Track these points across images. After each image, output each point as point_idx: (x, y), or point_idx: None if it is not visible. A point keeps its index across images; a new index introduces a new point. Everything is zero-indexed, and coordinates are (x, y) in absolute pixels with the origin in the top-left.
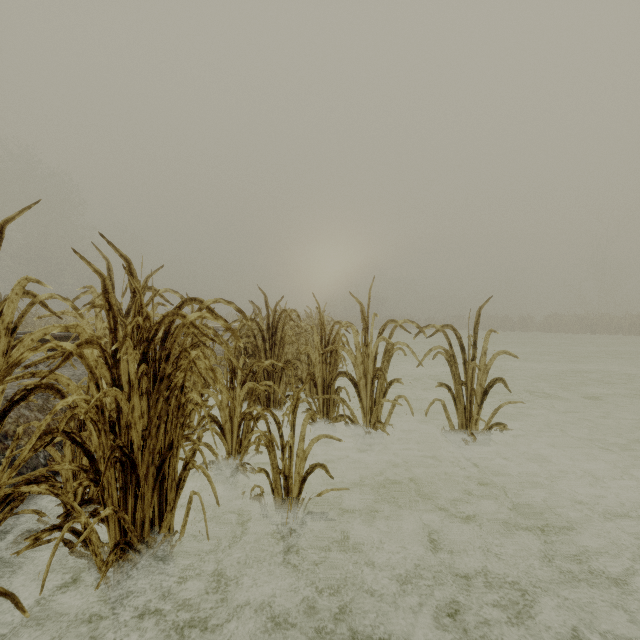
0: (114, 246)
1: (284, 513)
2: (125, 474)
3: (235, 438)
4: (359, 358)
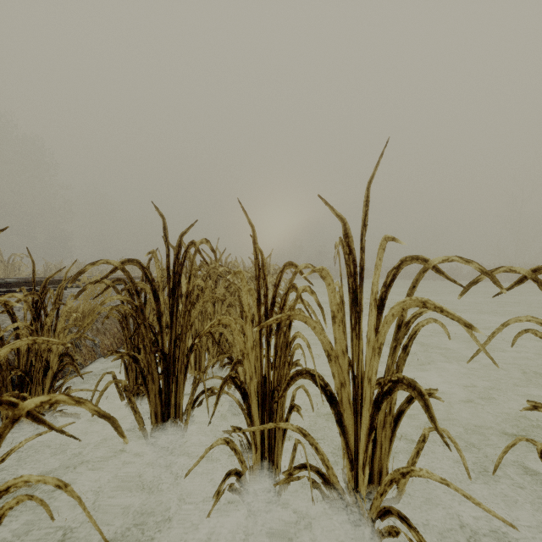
0: None
1: None
2: None
3: None
4: (339, 340)
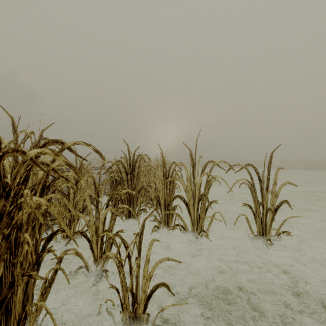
0: None
1: None
2: None
3: (99, 248)
4: (189, 186)
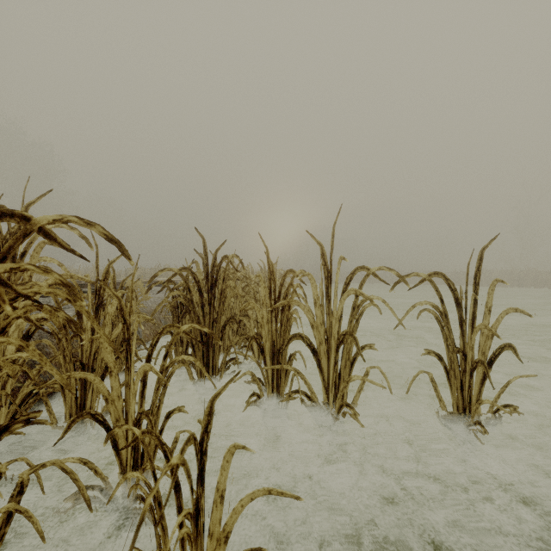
0: None
1: None
2: None
3: (129, 448)
4: (319, 316)
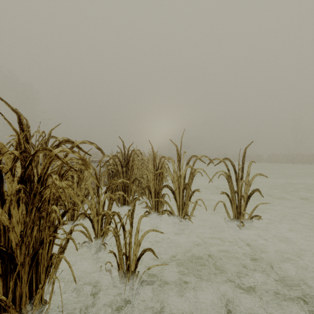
0: (7, 103)
1: (125, 281)
2: (5, 264)
3: (99, 227)
4: (175, 177)
